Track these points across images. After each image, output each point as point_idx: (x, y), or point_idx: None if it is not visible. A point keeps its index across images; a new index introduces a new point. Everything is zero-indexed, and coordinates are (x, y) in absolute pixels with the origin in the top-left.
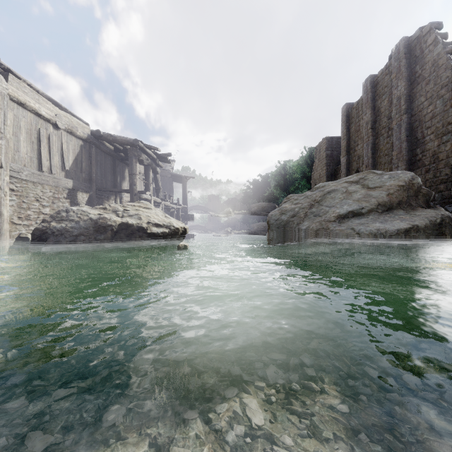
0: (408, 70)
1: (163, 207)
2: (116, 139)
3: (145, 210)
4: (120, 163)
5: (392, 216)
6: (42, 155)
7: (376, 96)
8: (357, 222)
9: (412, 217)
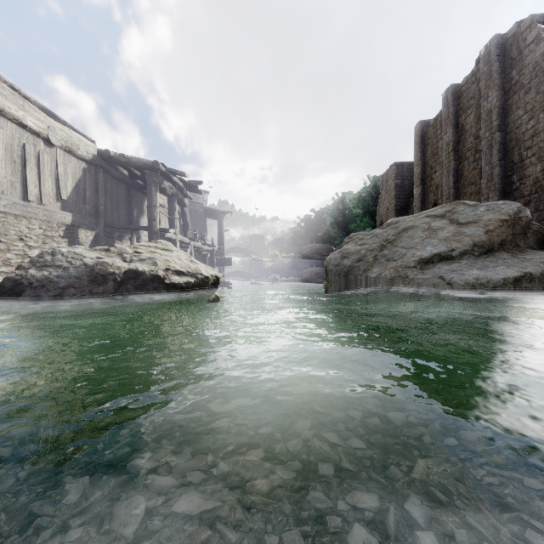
0: (501, 76)
1: (192, 249)
2: (131, 161)
3: (164, 253)
4: (137, 193)
5: (493, 260)
6: (27, 179)
7: (460, 110)
8: (446, 269)
9: (521, 261)
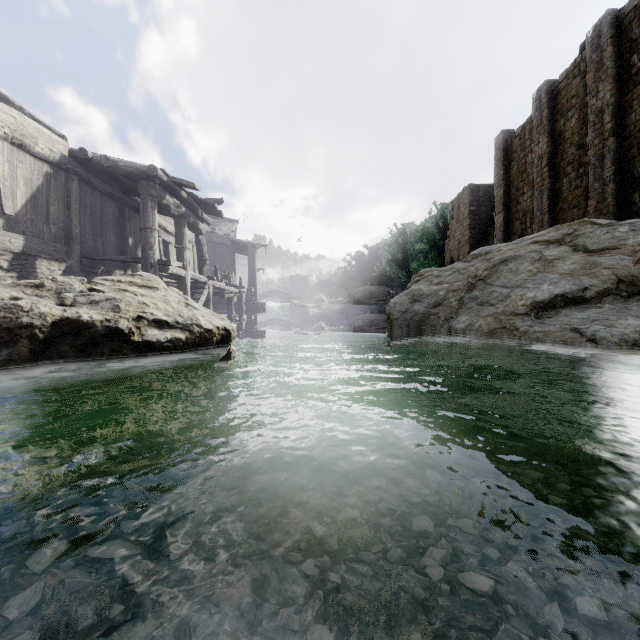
0: (617, 64)
1: (211, 291)
2: (117, 165)
3: (142, 291)
4: (135, 215)
5: None
6: None
7: (557, 113)
8: (580, 317)
9: None
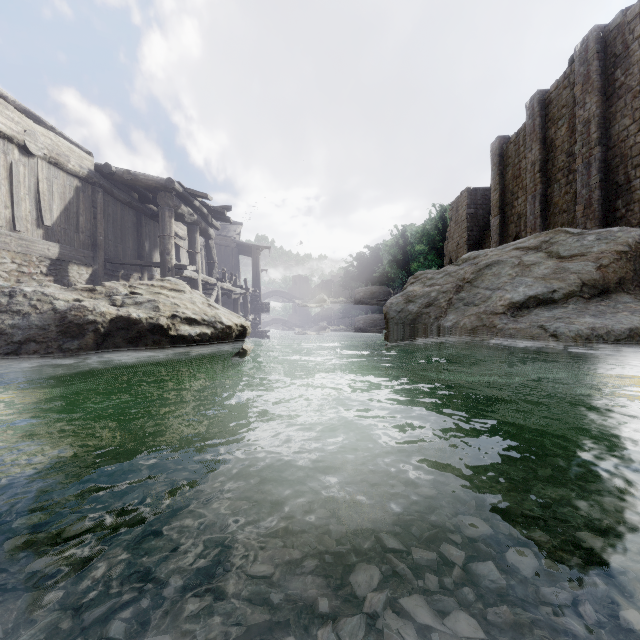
0: (602, 77)
1: (219, 292)
2: (138, 179)
3: (172, 294)
4: (150, 221)
5: (611, 305)
6: None
7: (548, 122)
8: (547, 316)
9: None
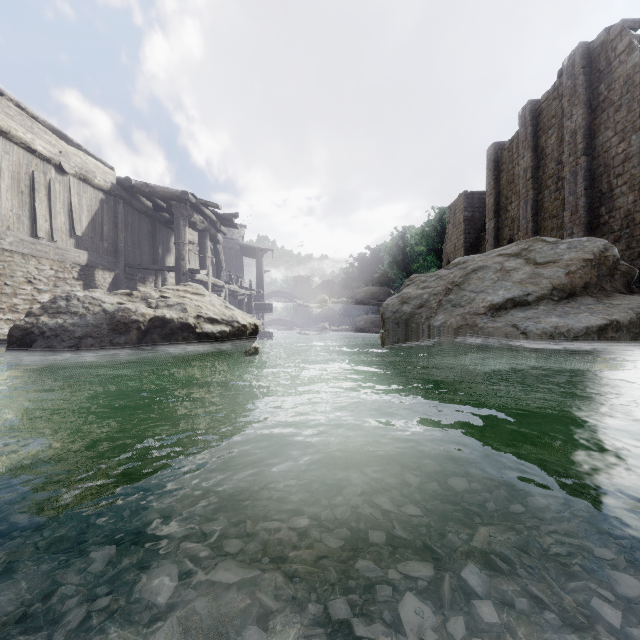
0: (588, 91)
1: (227, 294)
2: (155, 191)
3: (195, 297)
4: (163, 228)
5: (575, 306)
6: (36, 212)
7: (539, 131)
8: (520, 316)
9: (607, 307)
